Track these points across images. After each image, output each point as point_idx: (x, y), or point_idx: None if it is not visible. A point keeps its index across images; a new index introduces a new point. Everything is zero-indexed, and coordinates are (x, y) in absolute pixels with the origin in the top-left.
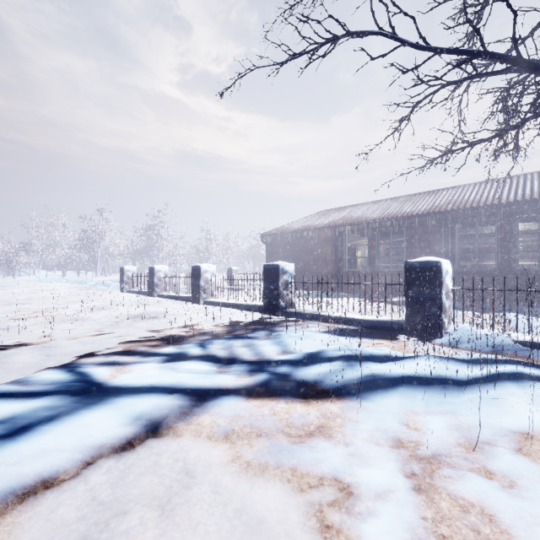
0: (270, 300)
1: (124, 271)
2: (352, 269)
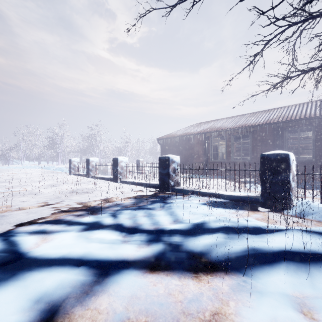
0: (163, 181)
1: (71, 161)
2: (215, 160)
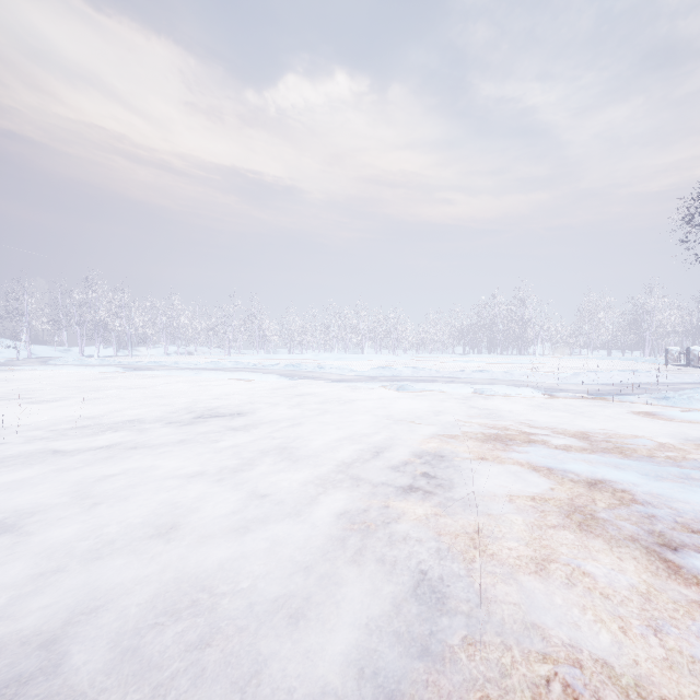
0: None
1: (668, 350)
2: None
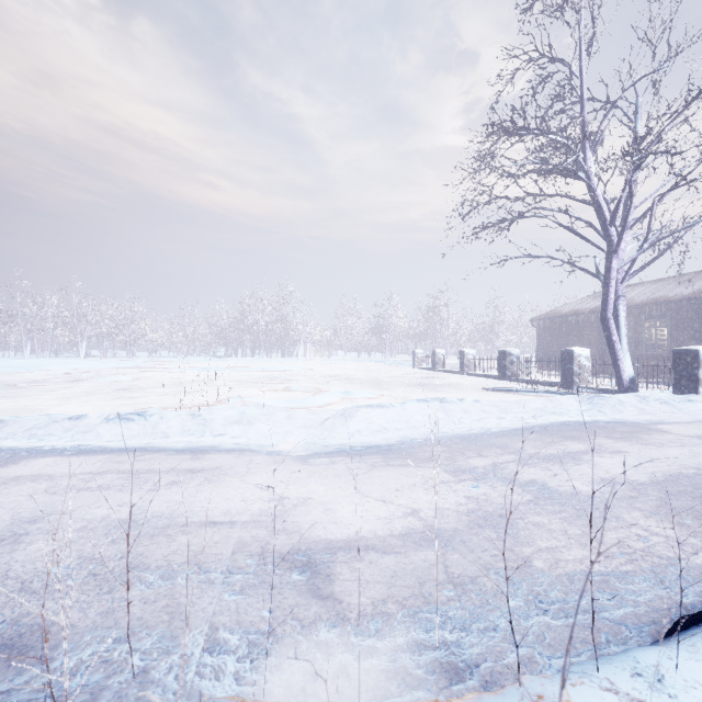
0: (501, 372)
1: (415, 353)
2: None
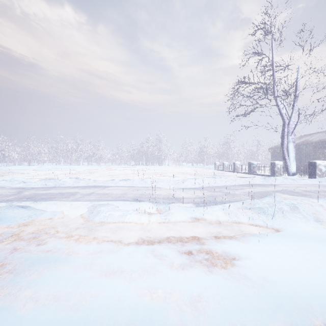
0: (249, 171)
1: (215, 163)
2: (306, 163)
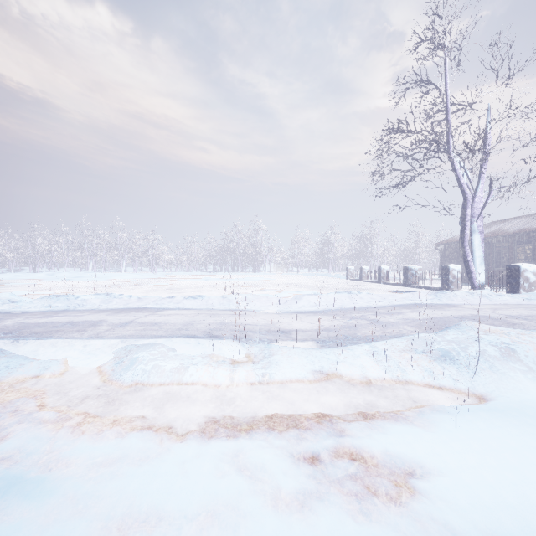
0: (405, 281)
1: (348, 269)
2: (497, 268)
